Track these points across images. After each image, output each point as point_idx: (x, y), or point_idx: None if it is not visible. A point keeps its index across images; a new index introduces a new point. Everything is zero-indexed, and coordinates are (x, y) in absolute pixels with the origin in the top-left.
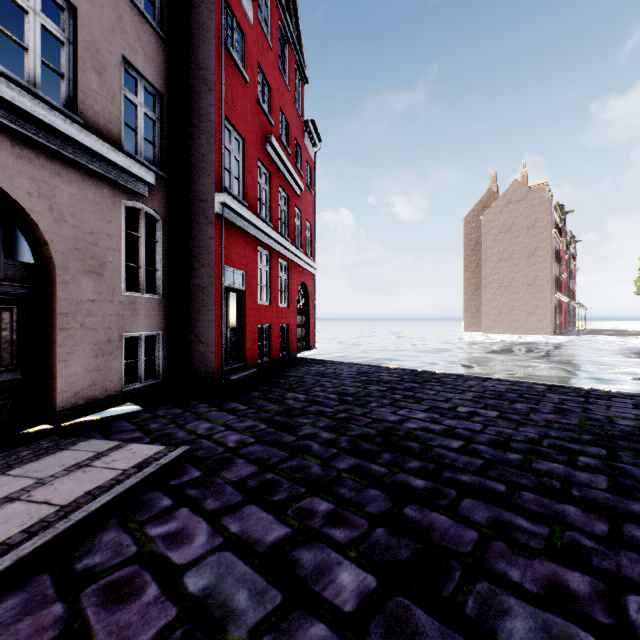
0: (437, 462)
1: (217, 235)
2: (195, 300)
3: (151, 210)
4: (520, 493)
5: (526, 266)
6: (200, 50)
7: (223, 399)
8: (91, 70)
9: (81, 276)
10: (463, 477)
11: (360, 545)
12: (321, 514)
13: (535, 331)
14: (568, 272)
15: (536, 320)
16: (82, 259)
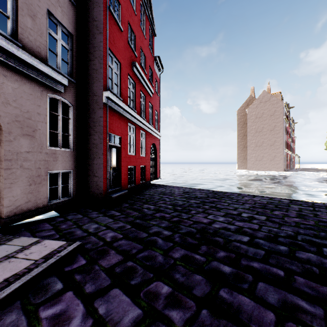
0: (236, 252)
1: (104, 115)
2: (92, 152)
3: (66, 100)
4: (294, 277)
5: (270, 135)
6: (94, 10)
7: (107, 208)
8: (27, 15)
9: (20, 137)
10: (254, 264)
11: (191, 326)
12: (163, 296)
13: (274, 169)
14: (291, 138)
15: (275, 163)
16: (21, 127)
